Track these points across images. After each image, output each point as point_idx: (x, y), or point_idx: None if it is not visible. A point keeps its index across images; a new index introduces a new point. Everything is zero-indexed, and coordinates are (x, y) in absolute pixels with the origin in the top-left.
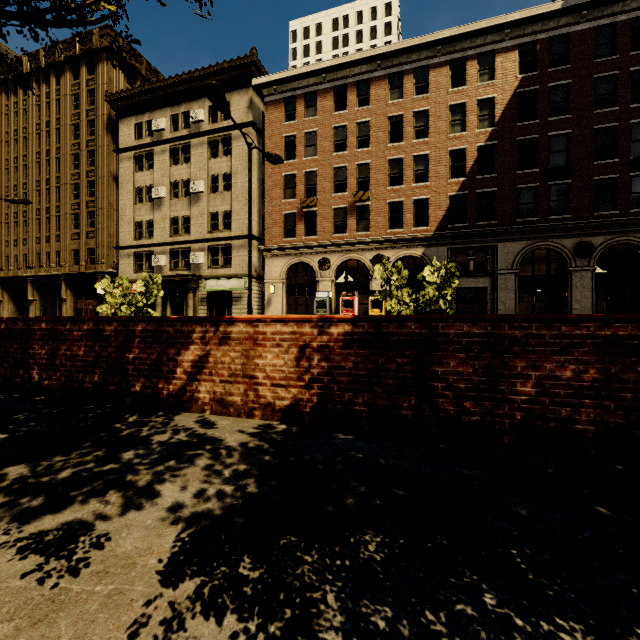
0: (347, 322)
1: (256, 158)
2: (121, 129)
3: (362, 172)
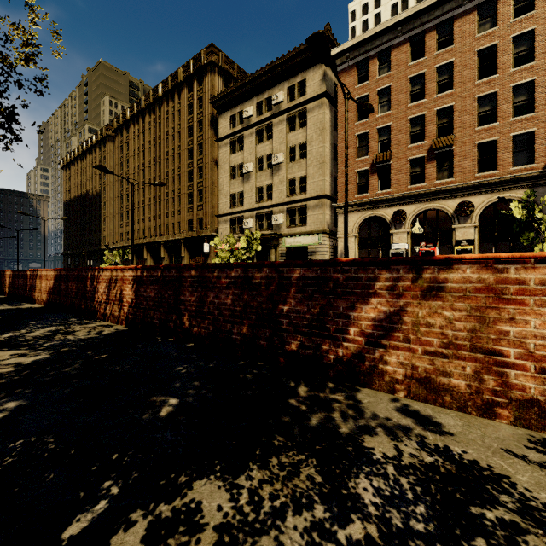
0: None
1: (328, 125)
2: (220, 123)
3: (443, 117)
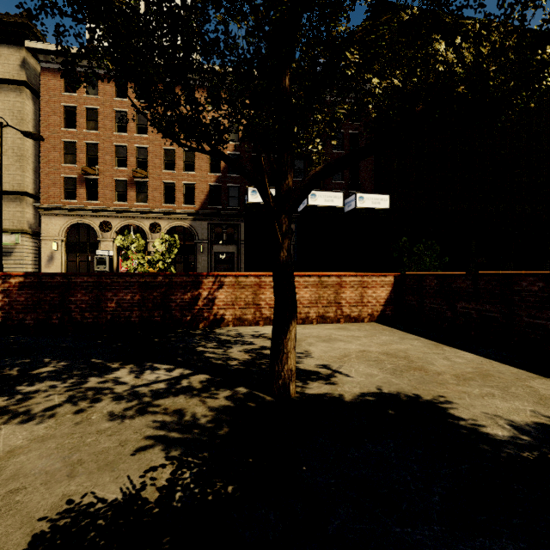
0: (21, 276)
1: (31, 117)
2: None
3: (142, 154)
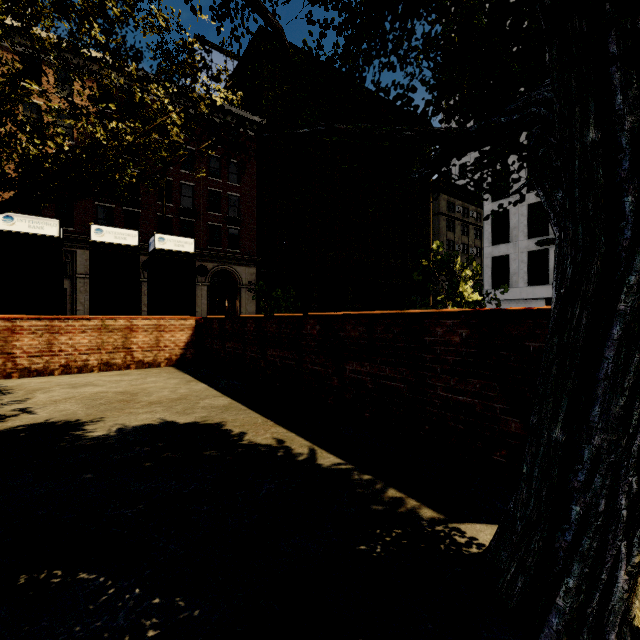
0: None
1: None
2: None
3: None
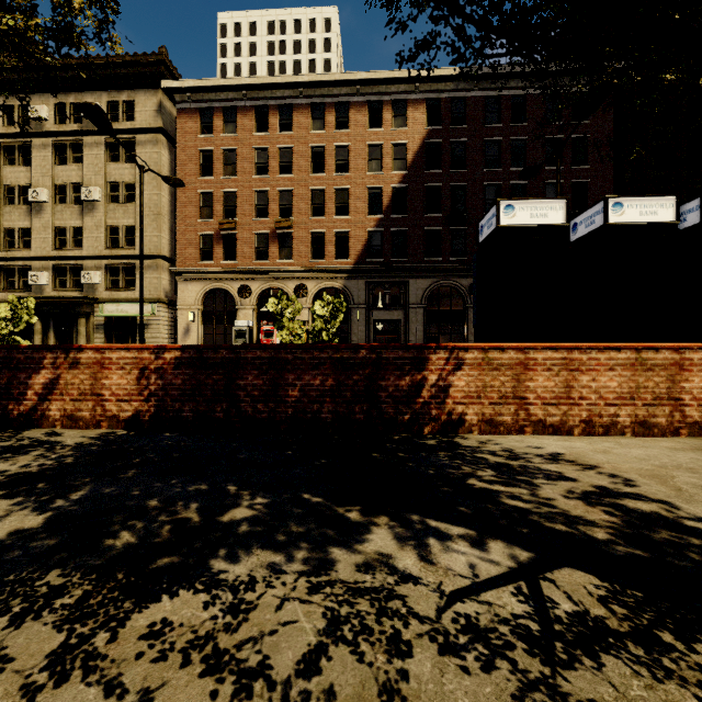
0: (177, 349)
1: (167, 169)
2: None
3: (285, 199)
